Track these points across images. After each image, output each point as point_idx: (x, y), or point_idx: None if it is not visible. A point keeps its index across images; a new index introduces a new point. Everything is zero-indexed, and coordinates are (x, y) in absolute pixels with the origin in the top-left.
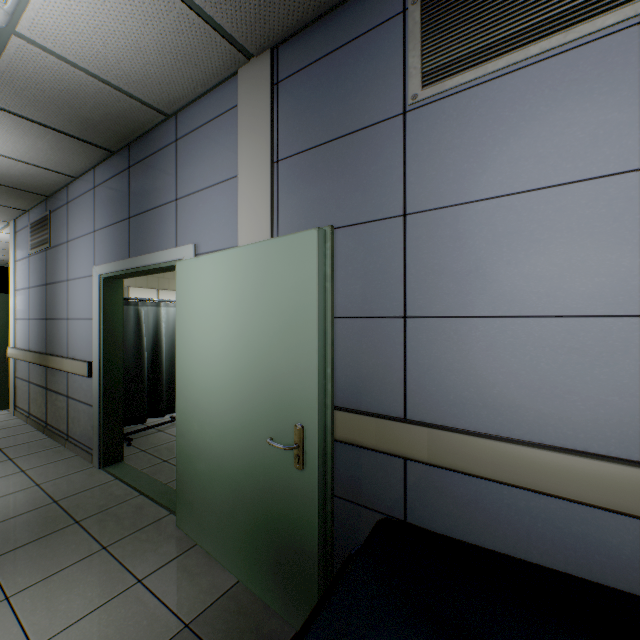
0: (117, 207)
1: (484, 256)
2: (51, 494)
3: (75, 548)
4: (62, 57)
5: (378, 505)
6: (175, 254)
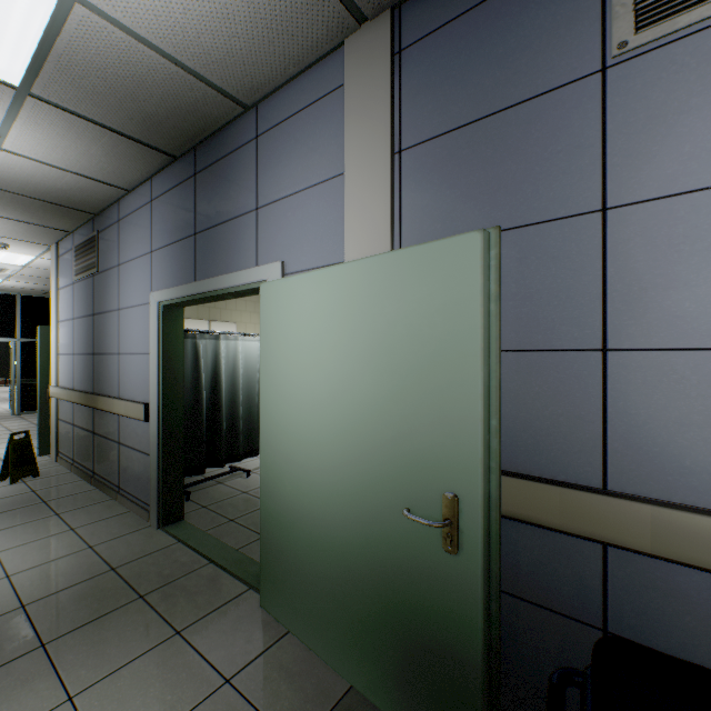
0: (180, 222)
1: None
2: (107, 559)
3: (143, 632)
4: (131, 32)
5: (559, 604)
6: (256, 275)
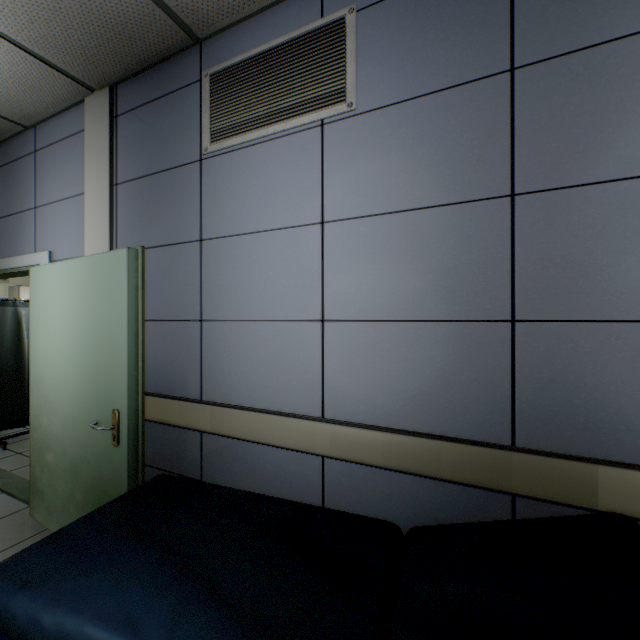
0: None
1: (246, 276)
2: None
3: None
4: None
5: (185, 471)
6: (33, 259)
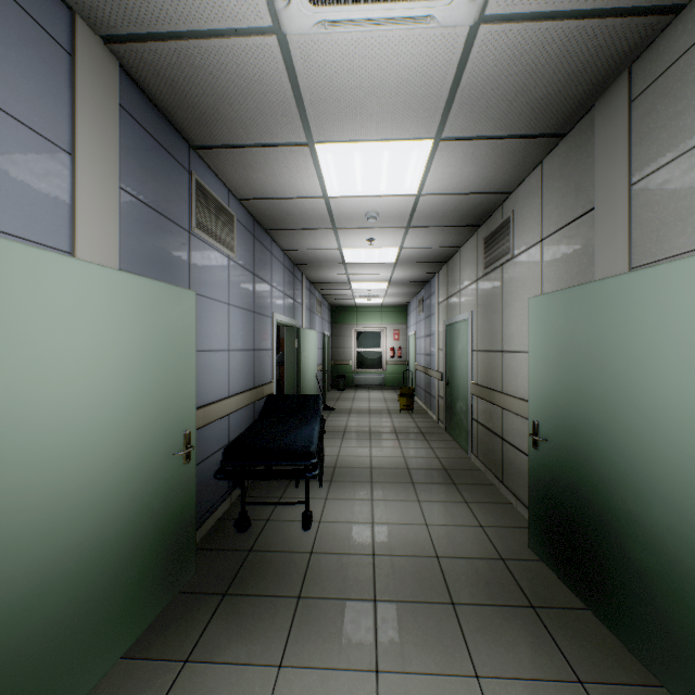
0: None
1: (209, 323)
2: None
3: None
4: None
5: None
6: None
